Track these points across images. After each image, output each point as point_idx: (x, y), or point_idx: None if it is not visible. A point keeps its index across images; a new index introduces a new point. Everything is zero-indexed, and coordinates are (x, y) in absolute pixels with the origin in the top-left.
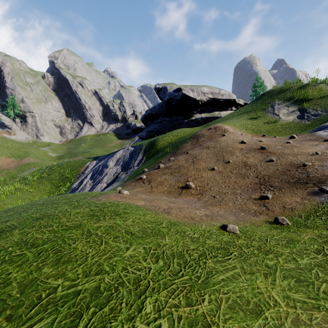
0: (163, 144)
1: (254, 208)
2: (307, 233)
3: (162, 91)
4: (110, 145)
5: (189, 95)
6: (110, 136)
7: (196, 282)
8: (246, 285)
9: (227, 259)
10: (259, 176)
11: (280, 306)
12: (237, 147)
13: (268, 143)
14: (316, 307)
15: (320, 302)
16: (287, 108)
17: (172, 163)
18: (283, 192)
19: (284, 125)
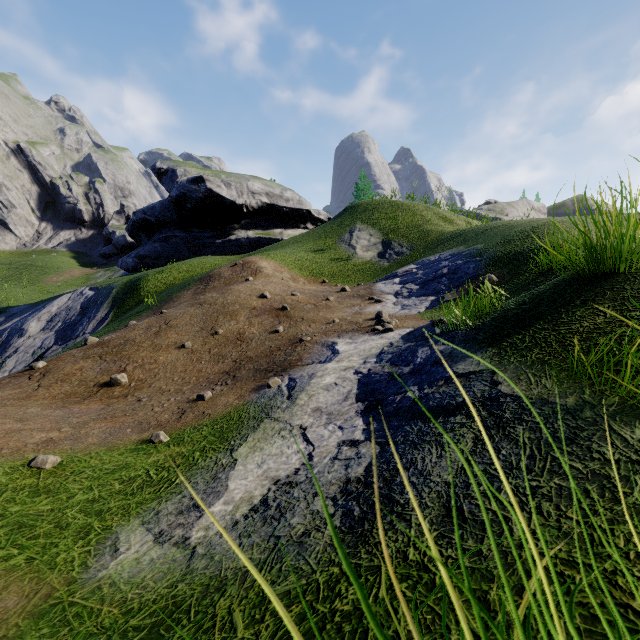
0: (155, 287)
1: (163, 418)
2: (162, 454)
3: (168, 178)
4: (55, 280)
5: (220, 192)
6: (58, 257)
7: None
8: None
9: None
10: (239, 359)
11: None
12: (248, 305)
13: (302, 299)
14: None
15: (1, 551)
16: (369, 238)
17: (119, 334)
18: (233, 388)
19: (357, 266)
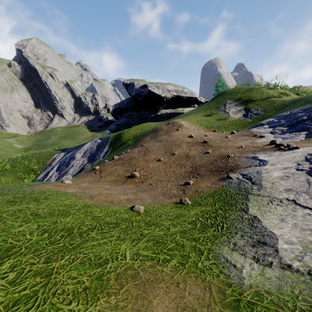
0: (128, 137)
1: (174, 193)
2: (196, 210)
3: (130, 87)
4: (81, 137)
5: (154, 91)
6: (82, 128)
7: (67, 247)
8: (110, 248)
9: (112, 230)
10: (193, 166)
11: (125, 260)
12: (184, 141)
13: (212, 138)
14: (153, 258)
15: (159, 255)
16: (235, 107)
17: (126, 154)
18: (203, 179)
19: (231, 122)
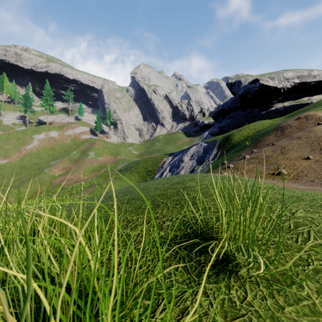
0: (238, 138)
1: None
2: None
3: (235, 86)
4: (180, 143)
5: (268, 84)
6: (179, 134)
7: (313, 205)
8: None
9: None
10: None
11: None
12: None
13: None
14: None
15: None
16: None
17: (258, 154)
18: None
19: None
